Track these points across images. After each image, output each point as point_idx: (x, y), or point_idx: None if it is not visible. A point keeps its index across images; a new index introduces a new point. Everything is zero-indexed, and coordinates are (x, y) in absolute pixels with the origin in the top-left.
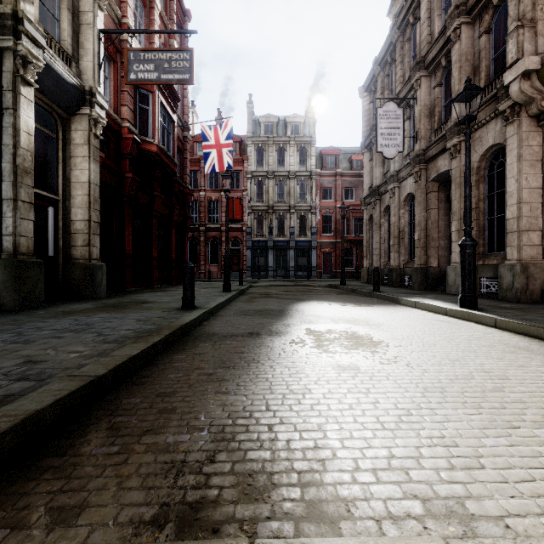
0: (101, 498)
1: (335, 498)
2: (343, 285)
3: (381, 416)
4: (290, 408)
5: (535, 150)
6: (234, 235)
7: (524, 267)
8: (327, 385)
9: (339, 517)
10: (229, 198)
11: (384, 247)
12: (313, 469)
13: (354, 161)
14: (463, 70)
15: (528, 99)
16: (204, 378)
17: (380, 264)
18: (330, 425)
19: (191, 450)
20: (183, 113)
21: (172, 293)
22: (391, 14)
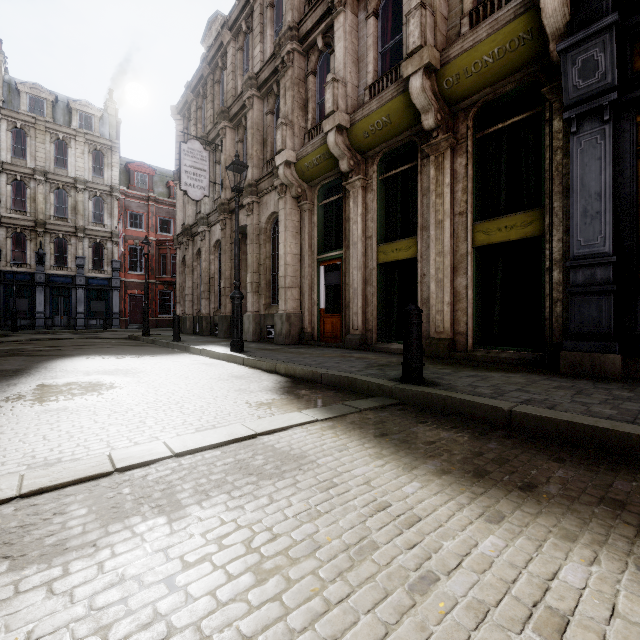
0: None
1: None
2: (147, 335)
3: (49, 434)
4: None
5: (296, 224)
6: None
7: (288, 316)
8: (14, 425)
9: None
10: None
11: (197, 293)
12: None
13: (174, 187)
14: (255, 138)
15: (290, 183)
16: None
17: (193, 312)
18: None
19: None
20: None
21: None
22: (205, 44)
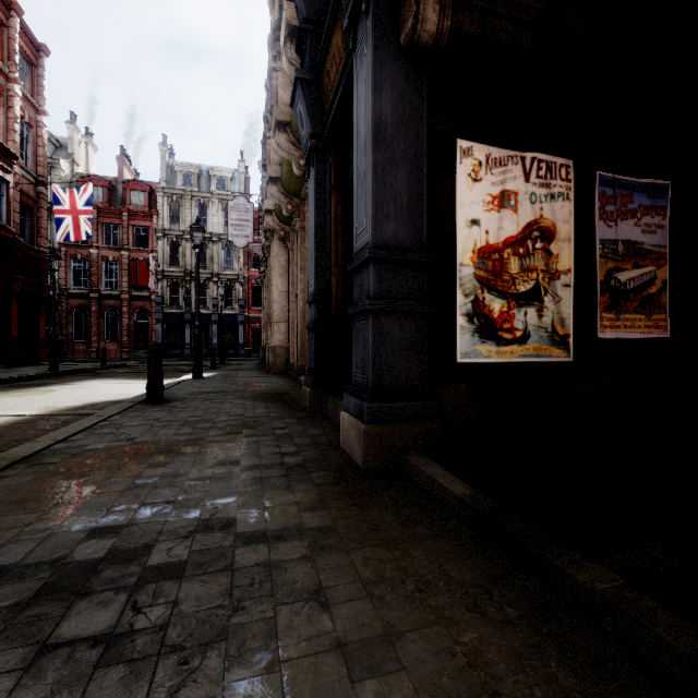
0: None
1: None
2: (221, 364)
3: None
4: None
5: (283, 264)
6: (140, 305)
7: (273, 348)
8: None
9: None
10: (133, 259)
11: None
12: None
13: None
14: None
15: (273, 228)
16: None
17: None
18: None
19: None
20: (36, 164)
21: None
22: None
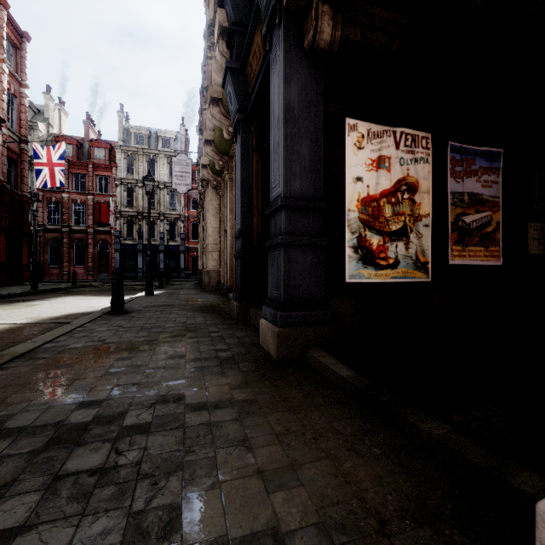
0: None
1: None
2: (167, 284)
3: None
4: None
5: (216, 207)
6: (102, 238)
7: (208, 272)
8: None
9: None
10: (96, 202)
11: None
12: None
13: None
14: None
15: (208, 179)
16: None
17: None
18: None
19: None
20: (20, 126)
21: None
22: None
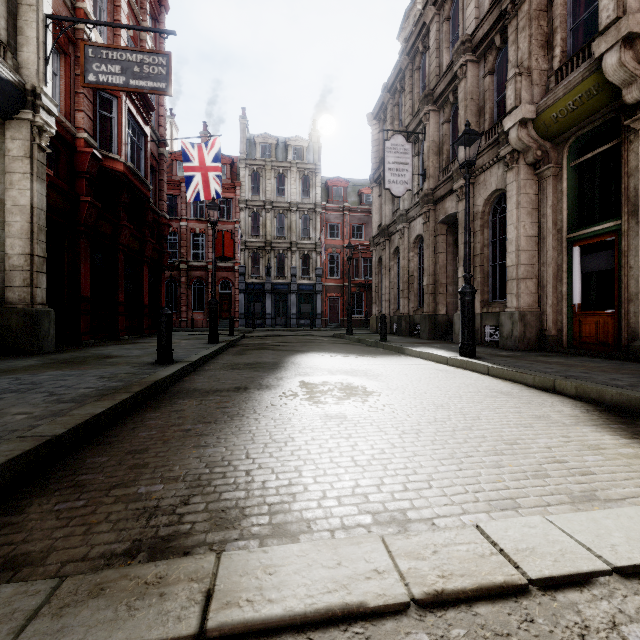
0: (69, 542)
1: (299, 520)
2: (350, 334)
3: (356, 456)
4: (270, 455)
5: (531, 198)
6: (223, 276)
7: (522, 315)
8: (311, 433)
9: (300, 532)
10: (218, 231)
11: (394, 293)
12: (283, 501)
13: (364, 194)
14: (469, 109)
15: (525, 147)
16: (181, 434)
17: (389, 312)
18: (306, 466)
19: (165, 497)
20: (158, 125)
21: (143, 346)
22: (401, 38)
